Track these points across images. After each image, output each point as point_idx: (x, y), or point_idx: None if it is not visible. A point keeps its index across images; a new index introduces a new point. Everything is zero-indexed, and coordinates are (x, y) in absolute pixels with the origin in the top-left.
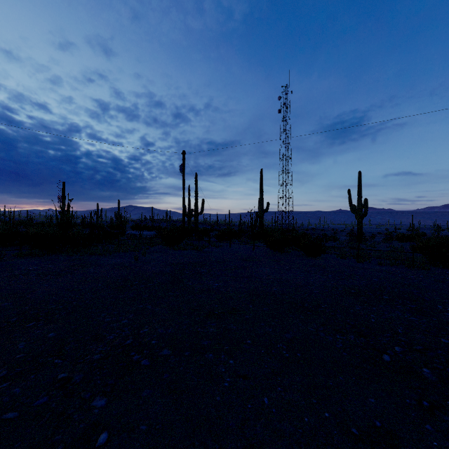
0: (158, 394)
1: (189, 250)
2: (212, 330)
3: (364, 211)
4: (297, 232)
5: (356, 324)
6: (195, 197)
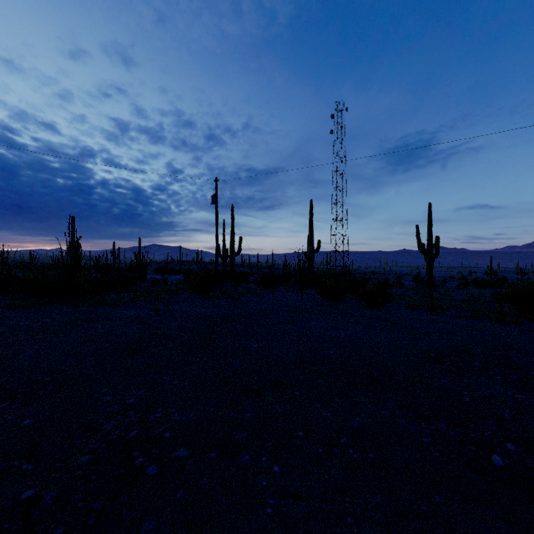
0: (166, 529)
1: (222, 298)
2: (249, 415)
3: (435, 251)
4: (354, 277)
5: (444, 405)
6: (231, 234)
